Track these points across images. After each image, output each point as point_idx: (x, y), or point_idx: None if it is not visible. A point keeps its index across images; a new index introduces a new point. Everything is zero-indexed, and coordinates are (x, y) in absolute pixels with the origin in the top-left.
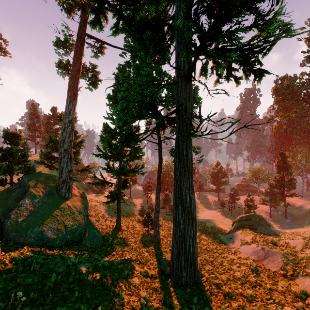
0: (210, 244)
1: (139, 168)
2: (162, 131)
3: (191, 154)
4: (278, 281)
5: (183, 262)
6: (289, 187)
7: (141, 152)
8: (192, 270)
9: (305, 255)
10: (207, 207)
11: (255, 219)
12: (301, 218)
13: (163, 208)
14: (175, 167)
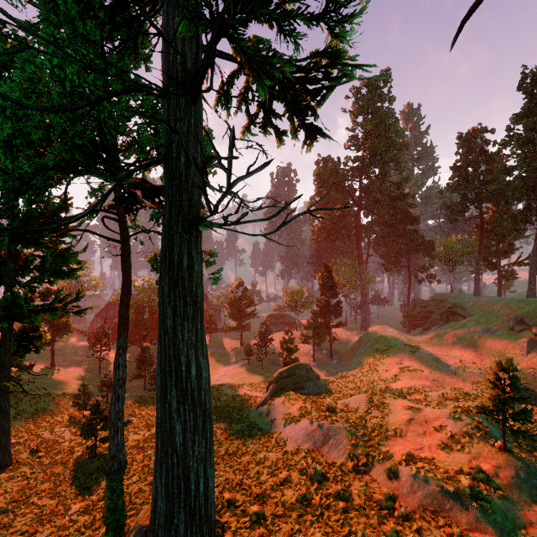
0: (233, 438)
1: (70, 301)
2: (131, 215)
3: (201, 265)
4: (351, 484)
5: (182, 526)
6: (336, 314)
7: (76, 262)
8: (203, 536)
9: (375, 422)
10: (223, 359)
11: (300, 372)
12: (348, 356)
13: (137, 377)
14: (162, 298)
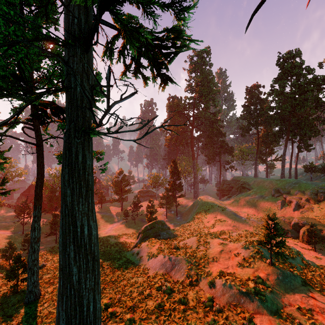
0: (115, 270)
1: None
2: (44, 126)
3: (91, 160)
4: (188, 293)
5: None
6: (179, 189)
7: (2, 158)
8: None
9: (202, 253)
10: (110, 220)
11: (158, 226)
12: (186, 214)
13: (50, 235)
14: (63, 182)
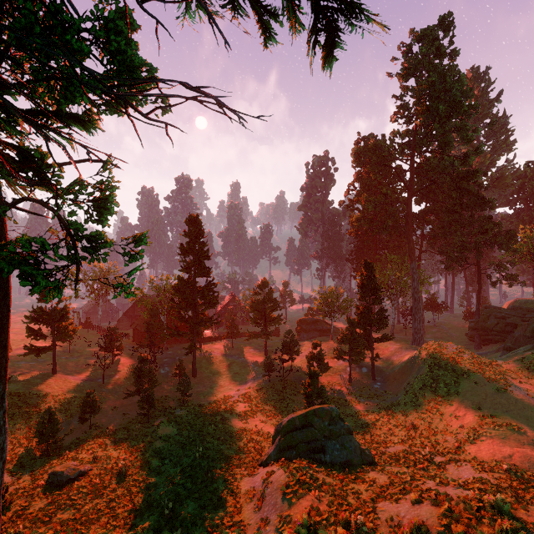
0: None
1: None
2: None
3: None
4: None
5: None
6: (379, 324)
7: None
8: None
9: None
10: (243, 371)
11: (320, 423)
12: (395, 379)
13: (132, 395)
14: None
